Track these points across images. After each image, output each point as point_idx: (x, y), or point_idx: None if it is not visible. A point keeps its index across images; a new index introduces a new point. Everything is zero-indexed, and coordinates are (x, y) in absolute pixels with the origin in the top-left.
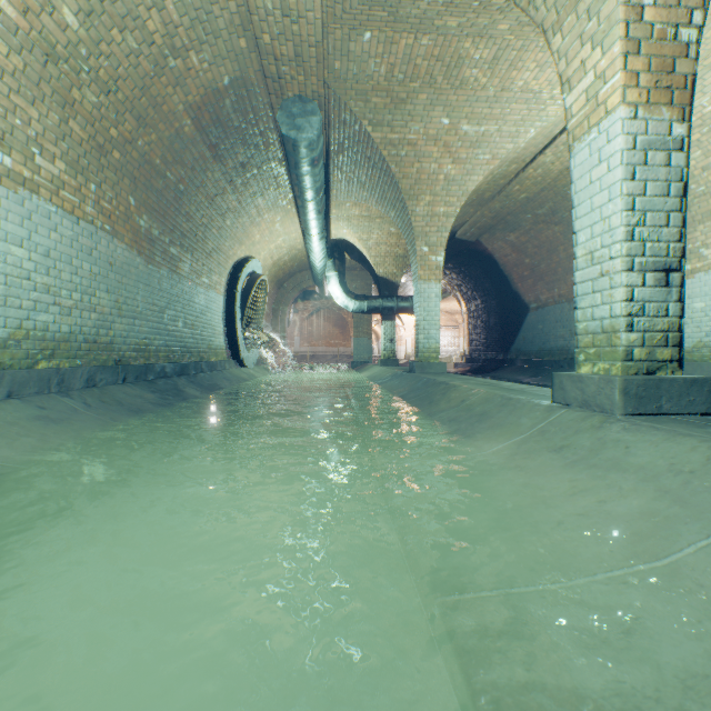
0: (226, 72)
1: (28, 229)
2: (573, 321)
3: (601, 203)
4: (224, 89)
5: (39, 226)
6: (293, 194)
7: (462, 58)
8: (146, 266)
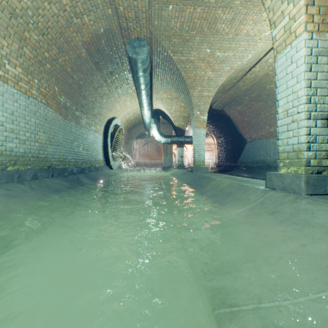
0: (102, 26)
1: (2, 101)
2: (268, 147)
3: (292, 84)
4: (101, 34)
5: (8, 99)
6: (135, 87)
7: (217, 18)
8: (63, 120)
